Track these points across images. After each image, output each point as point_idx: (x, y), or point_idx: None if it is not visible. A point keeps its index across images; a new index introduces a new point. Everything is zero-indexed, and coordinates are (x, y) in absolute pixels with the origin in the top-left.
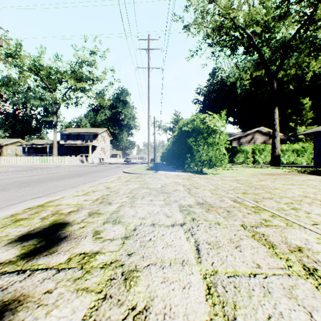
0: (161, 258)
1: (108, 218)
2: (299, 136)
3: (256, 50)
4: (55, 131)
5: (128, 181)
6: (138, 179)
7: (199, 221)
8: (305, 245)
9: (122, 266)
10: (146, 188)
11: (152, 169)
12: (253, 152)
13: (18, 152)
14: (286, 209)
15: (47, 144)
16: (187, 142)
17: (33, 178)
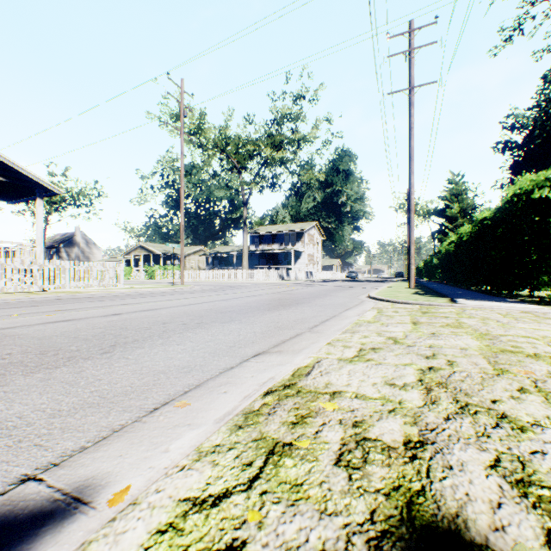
0: None
1: None
2: None
3: None
4: (245, 232)
5: (417, 322)
6: (436, 318)
7: None
8: None
9: None
10: (522, 354)
11: (431, 294)
12: None
13: (200, 264)
14: None
15: (234, 252)
16: (546, 228)
17: (230, 304)
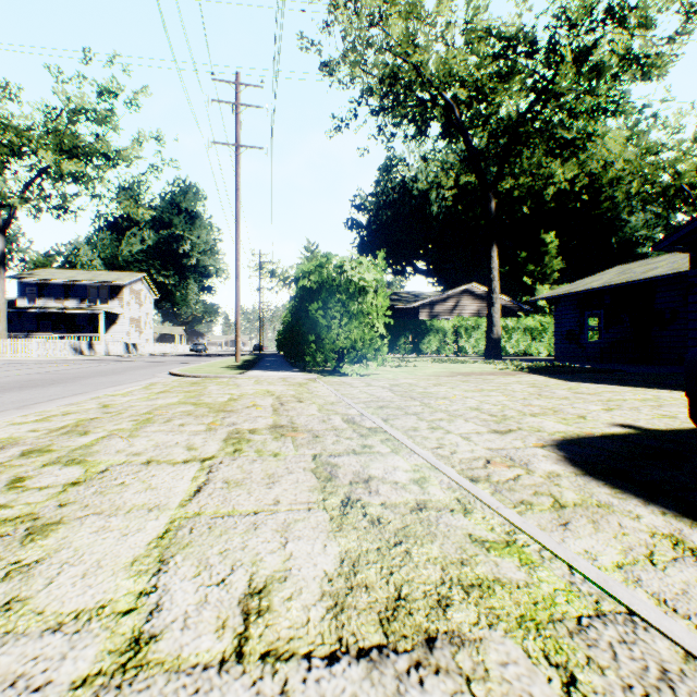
0: (121, 505)
1: (60, 457)
2: (539, 302)
3: (461, 134)
4: (1, 275)
5: (164, 392)
6: (191, 387)
7: (245, 453)
8: (385, 474)
9: (35, 520)
10: (192, 403)
11: (239, 368)
12: (456, 332)
13: None
14: (420, 430)
15: None
16: (309, 310)
17: None
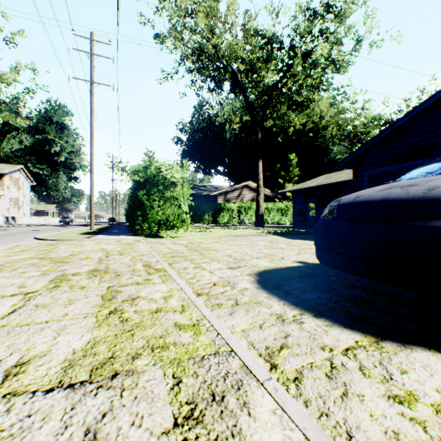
0: None
1: None
2: (287, 194)
3: (242, 91)
4: None
5: (23, 251)
6: (46, 247)
7: (61, 287)
8: (149, 294)
9: None
10: (39, 258)
11: (90, 233)
12: (239, 210)
13: None
14: (188, 268)
15: None
16: (139, 195)
17: None
